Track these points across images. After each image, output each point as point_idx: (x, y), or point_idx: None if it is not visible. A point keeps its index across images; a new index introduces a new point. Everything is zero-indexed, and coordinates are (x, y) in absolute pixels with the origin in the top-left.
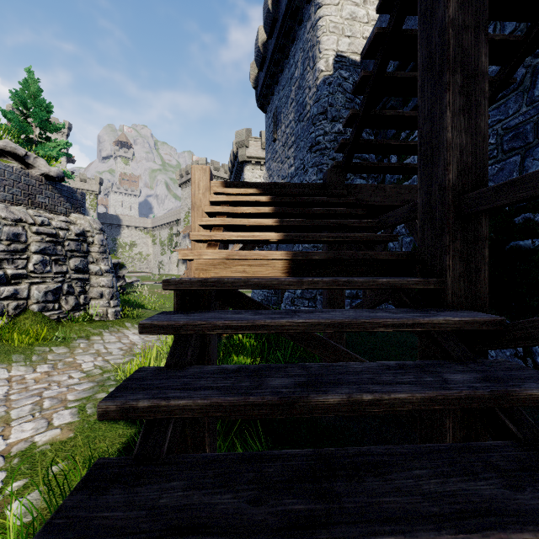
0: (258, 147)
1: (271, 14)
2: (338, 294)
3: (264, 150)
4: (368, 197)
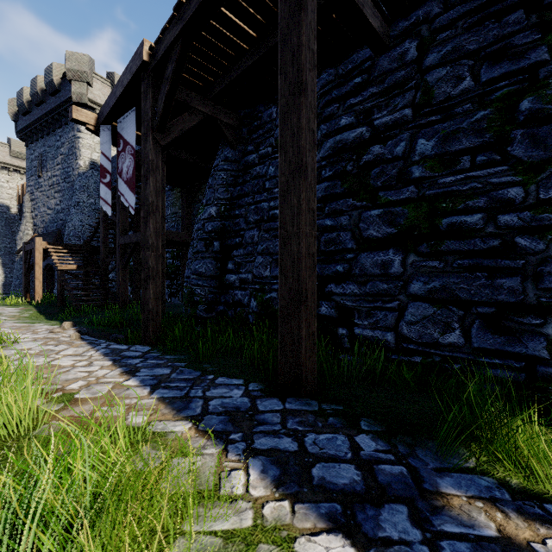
0: (6, 153)
1: (40, 97)
2: (88, 276)
3: (14, 157)
4: (98, 249)
